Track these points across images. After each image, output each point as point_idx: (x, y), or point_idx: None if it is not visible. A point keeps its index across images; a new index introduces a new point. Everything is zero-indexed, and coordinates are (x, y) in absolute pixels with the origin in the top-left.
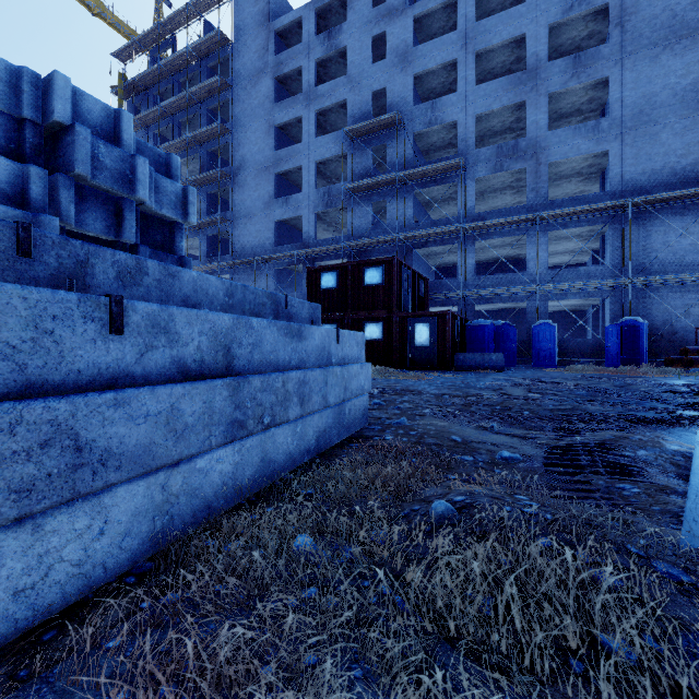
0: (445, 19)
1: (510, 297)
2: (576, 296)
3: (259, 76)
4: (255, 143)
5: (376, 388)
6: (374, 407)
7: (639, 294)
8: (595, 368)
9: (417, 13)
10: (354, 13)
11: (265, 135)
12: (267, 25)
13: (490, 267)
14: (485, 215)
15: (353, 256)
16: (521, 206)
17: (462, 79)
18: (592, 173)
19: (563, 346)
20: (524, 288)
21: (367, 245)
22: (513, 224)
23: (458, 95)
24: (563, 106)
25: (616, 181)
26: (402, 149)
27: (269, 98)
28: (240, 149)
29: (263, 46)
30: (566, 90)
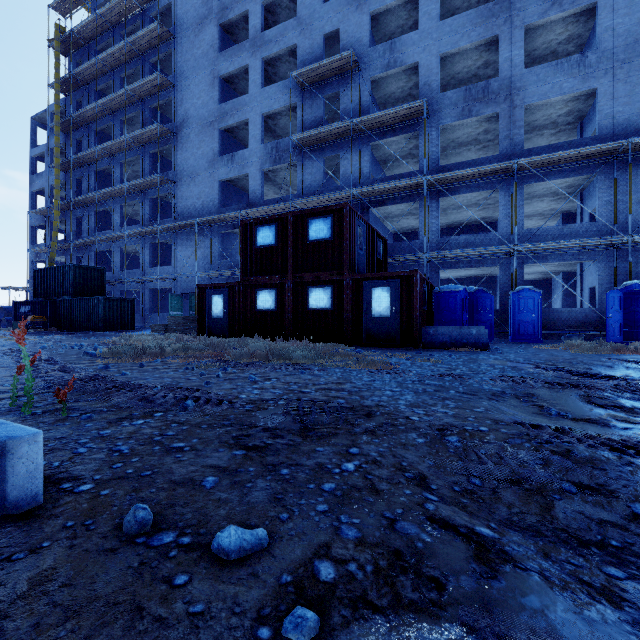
0: None
1: (480, 261)
2: (557, 259)
3: (203, 24)
4: (198, 96)
5: (297, 399)
6: (186, 614)
7: (634, 255)
8: (612, 346)
9: None
10: None
11: (209, 88)
12: None
13: (452, 232)
14: (451, 168)
15: None
16: (493, 157)
17: (425, 14)
18: (569, 123)
19: (542, 317)
20: (498, 250)
21: (318, 204)
22: (484, 177)
23: (420, 33)
24: (537, 46)
25: (606, 124)
26: (357, 96)
27: (213, 47)
28: (183, 103)
29: None
30: (545, 20)
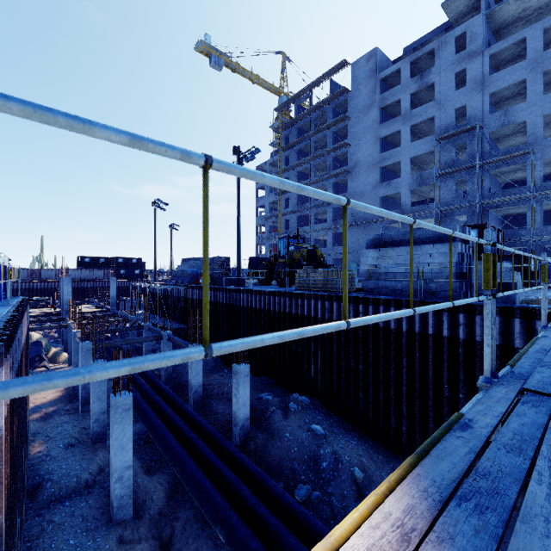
0: (514, 48)
1: None
2: None
3: (369, 109)
4: (366, 150)
5: None
6: None
7: None
8: None
9: (492, 53)
10: (440, 60)
11: (373, 145)
12: (374, 77)
13: None
14: None
15: (439, 216)
16: None
17: (531, 92)
18: None
19: None
20: None
21: (452, 209)
22: None
23: (527, 103)
24: None
25: None
26: (479, 144)
27: (376, 122)
28: (355, 154)
29: (372, 90)
30: None
